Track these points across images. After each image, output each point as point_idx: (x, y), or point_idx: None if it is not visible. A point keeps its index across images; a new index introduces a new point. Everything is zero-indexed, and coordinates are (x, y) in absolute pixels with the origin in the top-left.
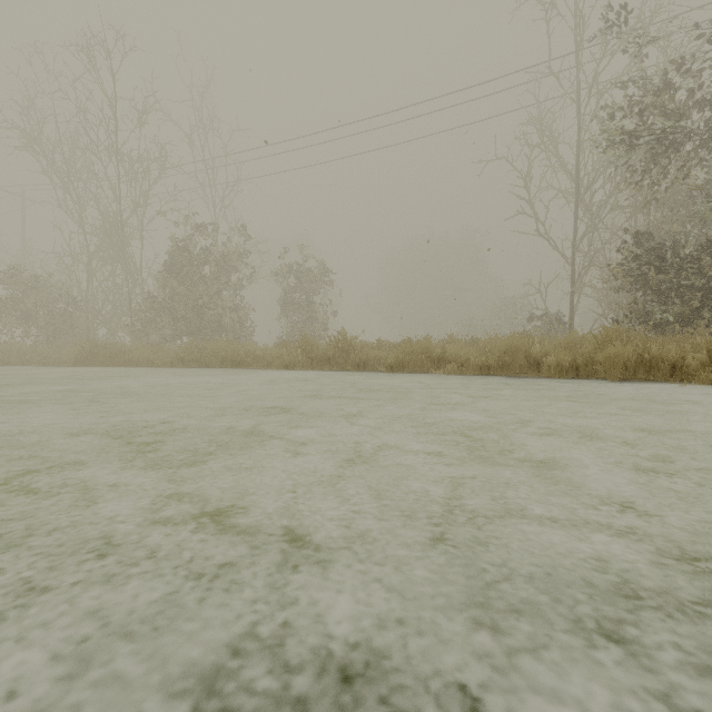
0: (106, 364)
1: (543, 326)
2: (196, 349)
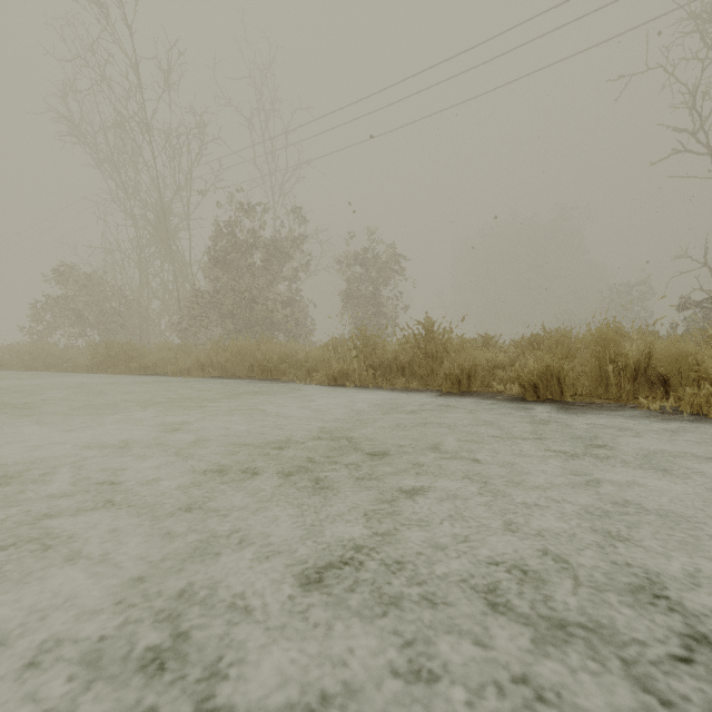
0: (119, 370)
1: (707, 315)
2: (221, 351)
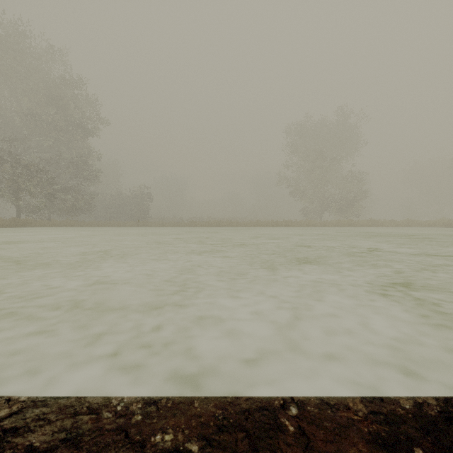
0: None
1: None
2: None
